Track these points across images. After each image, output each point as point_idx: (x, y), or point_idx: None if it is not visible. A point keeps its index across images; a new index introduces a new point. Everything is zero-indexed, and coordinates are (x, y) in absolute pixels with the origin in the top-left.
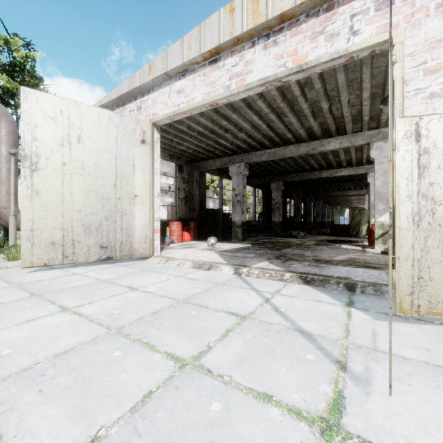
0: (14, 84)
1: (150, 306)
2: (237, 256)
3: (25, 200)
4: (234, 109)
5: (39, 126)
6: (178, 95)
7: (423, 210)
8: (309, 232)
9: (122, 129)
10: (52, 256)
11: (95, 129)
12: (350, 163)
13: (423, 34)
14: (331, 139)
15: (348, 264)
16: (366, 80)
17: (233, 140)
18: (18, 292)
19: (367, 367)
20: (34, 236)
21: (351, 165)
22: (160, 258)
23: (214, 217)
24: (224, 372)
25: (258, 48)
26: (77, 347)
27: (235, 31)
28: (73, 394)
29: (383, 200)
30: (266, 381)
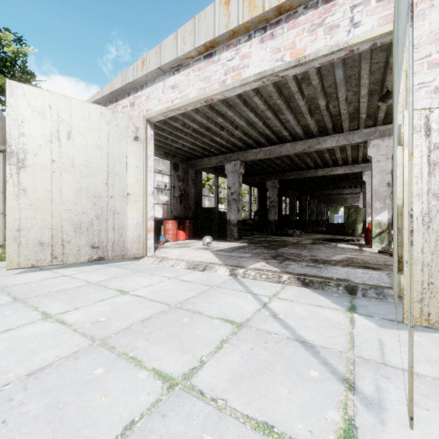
0: (4, 80)
1: (140, 312)
2: (232, 256)
3: (12, 198)
4: (229, 106)
5: (26, 121)
6: (172, 90)
7: (433, 210)
8: (305, 231)
9: (115, 126)
10: (41, 257)
11: (85, 125)
12: (346, 162)
13: (428, 25)
14: (328, 137)
15: (346, 265)
16: (365, 76)
17: (229, 137)
18: (0, 296)
19: (378, 387)
20: (21, 236)
21: (347, 164)
22: (153, 258)
23: (210, 216)
24: (218, 395)
25: (254, 41)
26: (54, 363)
27: (231, 24)
28: (41, 425)
29: (380, 199)
30: (266, 406)
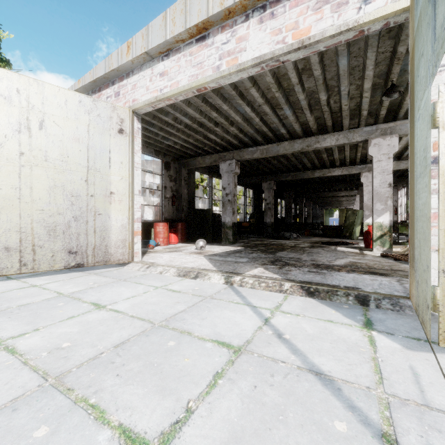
0: None
1: (115, 333)
2: (228, 261)
3: None
4: (224, 99)
5: None
6: (161, 78)
7: None
8: (301, 234)
9: (96, 116)
10: (6, 264)
11: (61, 114)
12: (343, 163)
13: None
14: (327, 135)
15: (351, 270)
16: (370, 67)
17: (224, 135)
18: None
19: None
20: None
21: (345, 165)
22: (140, 264)
23: (204, 218)
24: None
25: (253, 21)
26: None
27: (226, 1)
28: None
29: (381, 200)
30: None
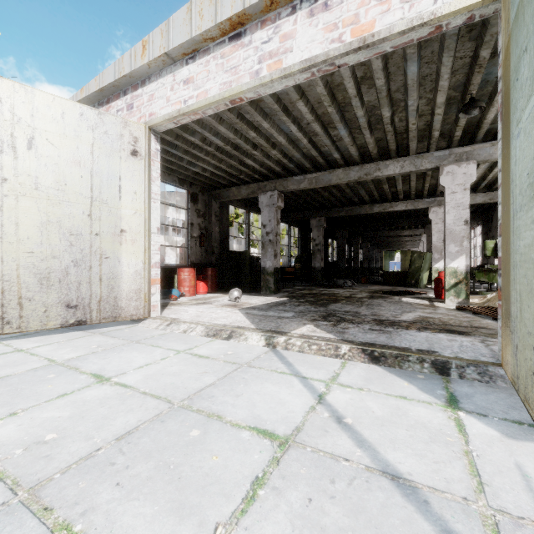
0: None
1: (119, 419)
2: (269, 316)
3: None
4: (265, 114)
5: None
6: (185, 86)
7: None
8: (357, 281)
9: (102, 133)
10: None
11: (57, 130)
12: (408, 196)
13: None
14: (390, 161)
15: (423, 327)
16: (445, 76)
17: (264, 160)
18: None
19: None
20: None
21: (409, 198)
22: (159, 321)
23: (239, 262)
24: None
25: (301, 14)
26: None
27: None
28: None
29: (455, 240)
30: None
